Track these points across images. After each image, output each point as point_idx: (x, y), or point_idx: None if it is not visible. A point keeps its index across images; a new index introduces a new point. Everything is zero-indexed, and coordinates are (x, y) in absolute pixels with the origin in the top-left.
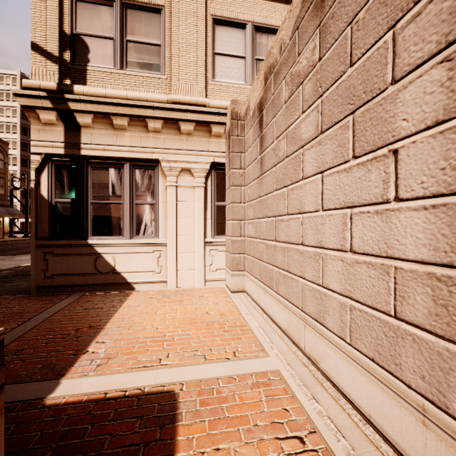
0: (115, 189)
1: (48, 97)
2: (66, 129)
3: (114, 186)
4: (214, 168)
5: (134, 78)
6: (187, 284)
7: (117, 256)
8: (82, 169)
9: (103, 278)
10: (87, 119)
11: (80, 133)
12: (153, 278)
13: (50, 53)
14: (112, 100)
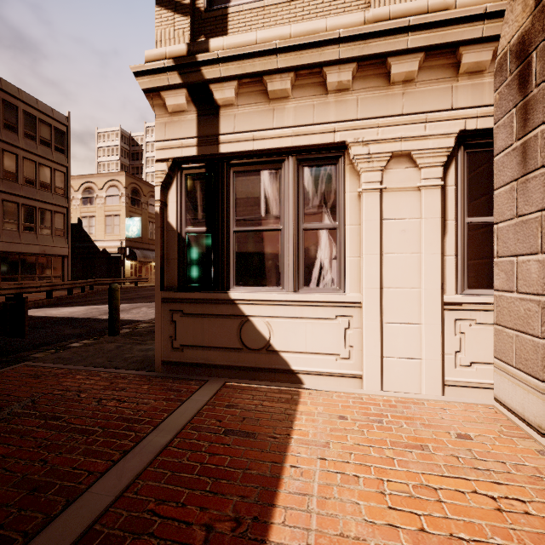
0: (269, 205)
1: (175, 66)
2: (199, 115)
3: (268, 200)
4: (463, 145)
5: (300, 5)
6: (404, 387)
7: (273, 321)
8: (221, 177)
9: (252, 358)
10: (228, 91)
11: (218, 118)
12: (335, 368)
13: (179, 3)
14: (267, 44)
